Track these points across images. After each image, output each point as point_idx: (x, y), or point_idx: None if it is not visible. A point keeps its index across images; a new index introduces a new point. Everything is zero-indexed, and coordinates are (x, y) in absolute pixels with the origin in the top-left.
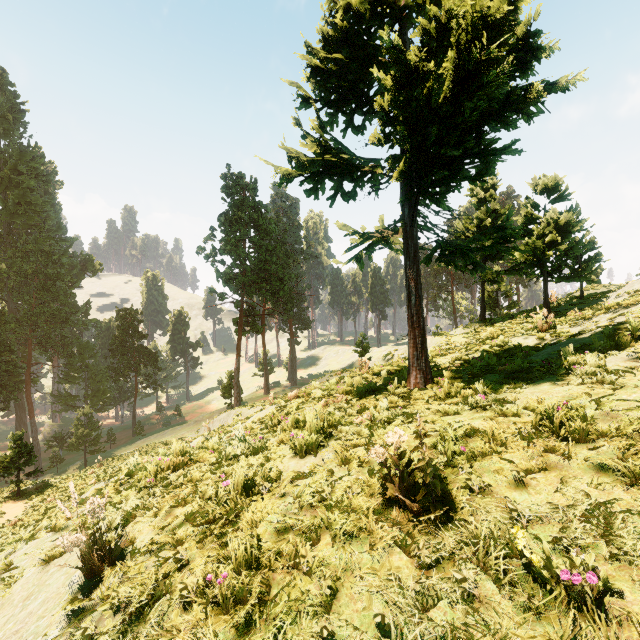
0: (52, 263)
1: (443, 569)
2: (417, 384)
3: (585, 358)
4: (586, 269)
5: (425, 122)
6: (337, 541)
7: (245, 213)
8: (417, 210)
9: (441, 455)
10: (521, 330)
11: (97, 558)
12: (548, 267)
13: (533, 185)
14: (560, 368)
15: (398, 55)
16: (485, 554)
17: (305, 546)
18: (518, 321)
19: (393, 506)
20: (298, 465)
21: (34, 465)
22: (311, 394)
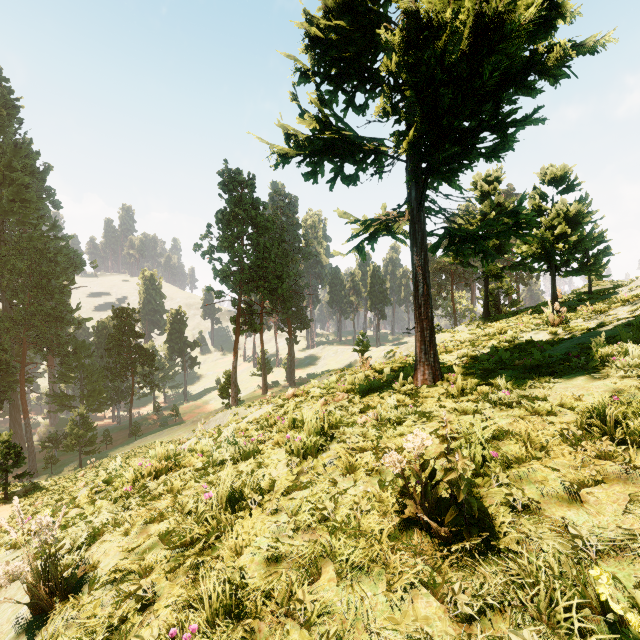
0: (47, 261)
1: (489, 623)
2: (425, 381)
3: (619, 350)
4: (596, 262)
5: (438, 85)
6: (343, 576)
7: (243, 210)
8: (425, 191)
9: (468, 462)
10: (531, 325)
11: (48, 589)
12: (557, 260)
13: (541, 175)
14: (592, 361)
15: (408, 5)
16: (547, 603)
17: (302, 582)
18: (525, 317)
19: (412, 528)
20: (294, 472)
21: (28, 466)
22: (310, 393)
